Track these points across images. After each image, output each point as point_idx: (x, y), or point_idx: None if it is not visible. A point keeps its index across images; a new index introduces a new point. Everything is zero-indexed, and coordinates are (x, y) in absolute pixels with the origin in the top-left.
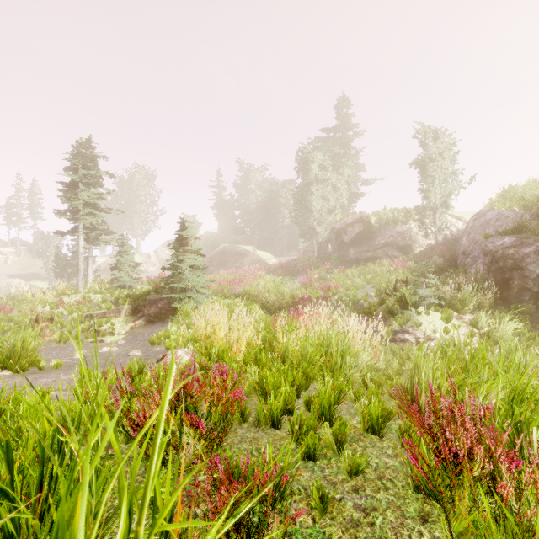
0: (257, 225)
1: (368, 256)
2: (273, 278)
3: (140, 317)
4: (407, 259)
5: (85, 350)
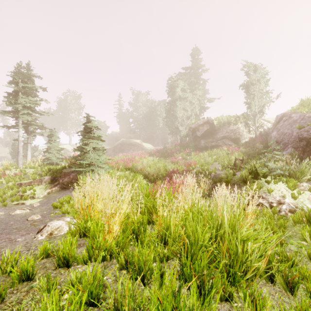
0: (143, 127)
1: (213, 144)
2: (152, 158)
3: (56, 185)
4: (238, 146)
5: (2, 212)
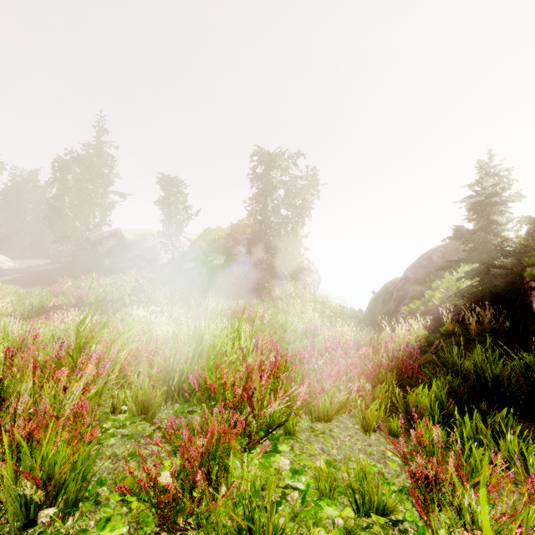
0: None
1: (121, 266)
2: (15, 288)
3: None
4: (151, 269)
5: None
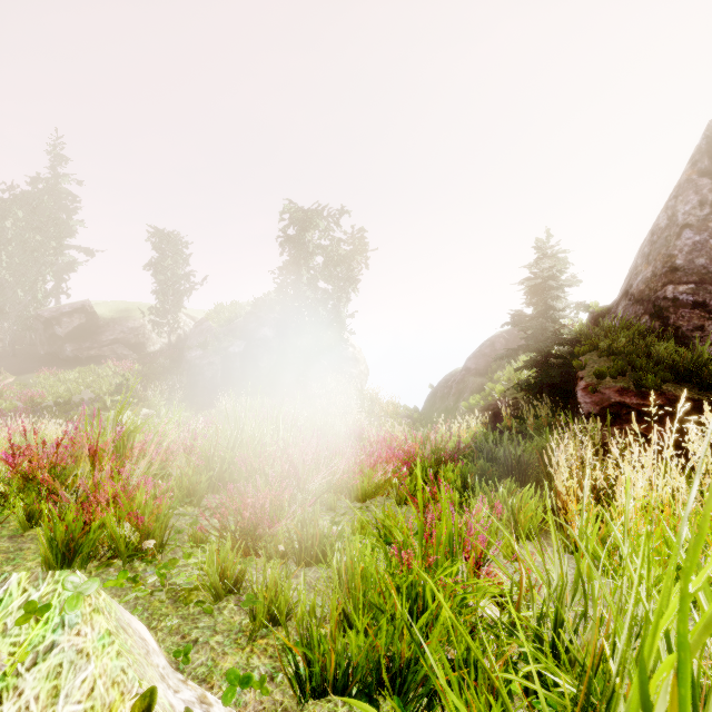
0: None
1: (92, 354)
2: None
3: None
4: (138, 359)
5: None
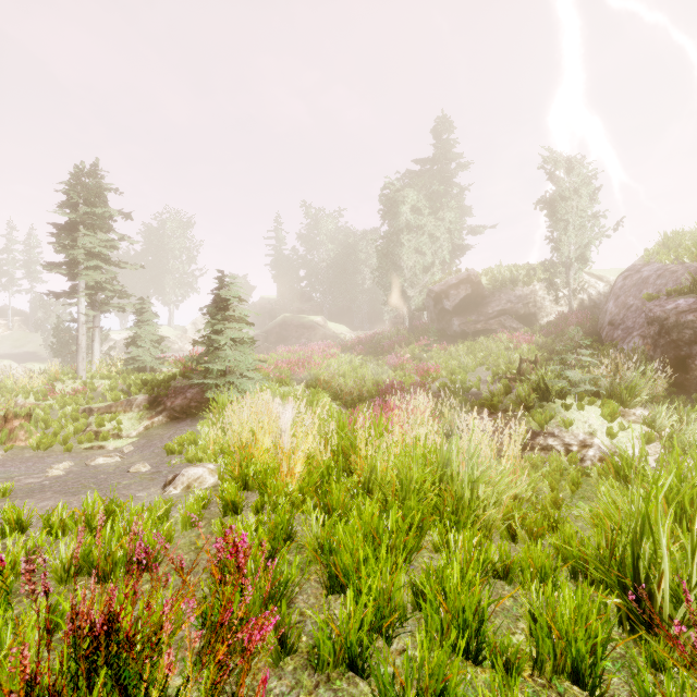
0: (328, 289)
1: (478, 328)
2: (349, 358)
3: (159, 413)
4: (531, 332)
5: (71, 462)
